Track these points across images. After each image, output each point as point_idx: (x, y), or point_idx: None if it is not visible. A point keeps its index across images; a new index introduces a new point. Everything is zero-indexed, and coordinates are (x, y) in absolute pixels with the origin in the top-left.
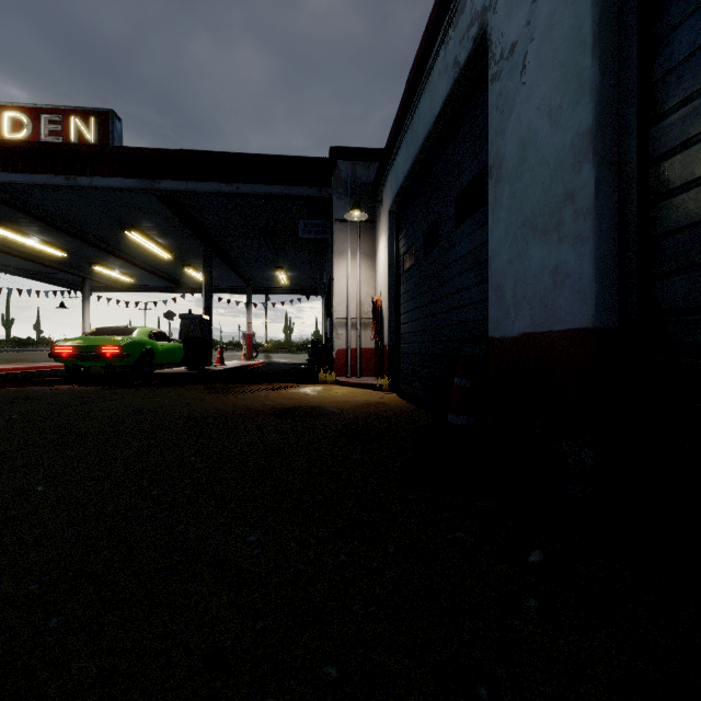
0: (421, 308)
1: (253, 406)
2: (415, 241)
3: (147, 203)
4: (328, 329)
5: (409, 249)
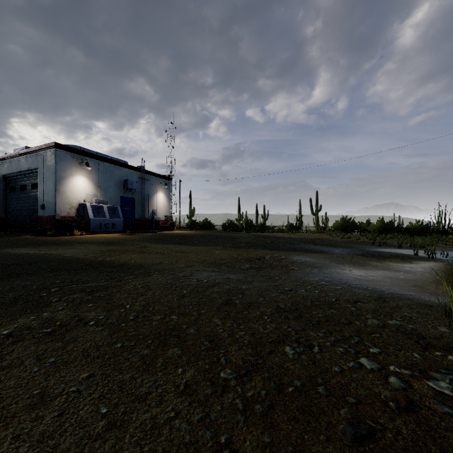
0: None
1: None
2: None
3: None
4: None
5: None
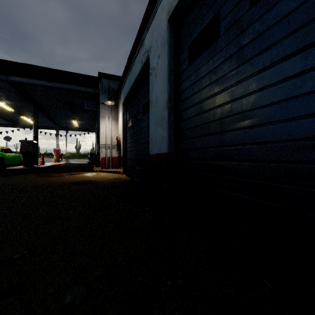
0: (133, 142)
1: (63, 181)
2: (132, 117)
3: (1, 84)
4: (97, 148)
5: (130, 119)
